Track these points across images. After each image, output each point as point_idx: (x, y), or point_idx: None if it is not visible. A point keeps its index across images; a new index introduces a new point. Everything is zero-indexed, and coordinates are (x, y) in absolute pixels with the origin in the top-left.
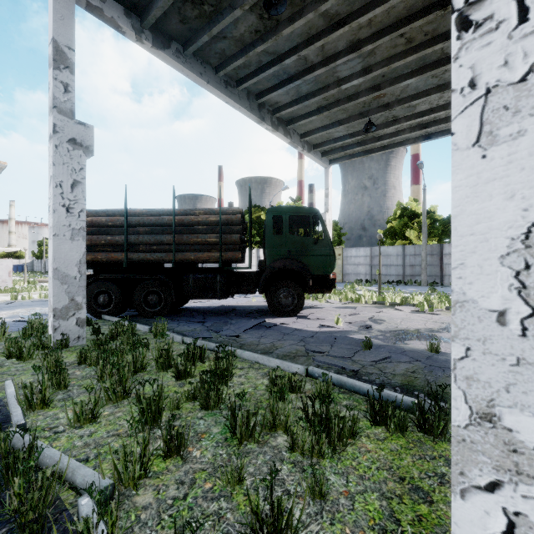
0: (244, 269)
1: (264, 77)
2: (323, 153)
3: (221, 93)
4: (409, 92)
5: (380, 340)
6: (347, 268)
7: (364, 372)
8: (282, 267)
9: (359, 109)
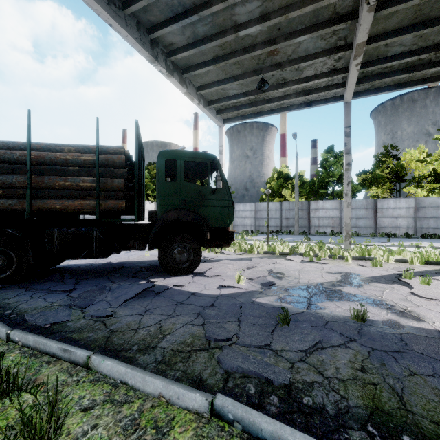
0: (130, 220)
1: (156, 4)
2: (218, 111)
3: (101, 9)
4: (299, 53)
5: (291, 303)
6: (236, 220)
7: (300, 383)
8: (176, 219)
9: (253, 66)
